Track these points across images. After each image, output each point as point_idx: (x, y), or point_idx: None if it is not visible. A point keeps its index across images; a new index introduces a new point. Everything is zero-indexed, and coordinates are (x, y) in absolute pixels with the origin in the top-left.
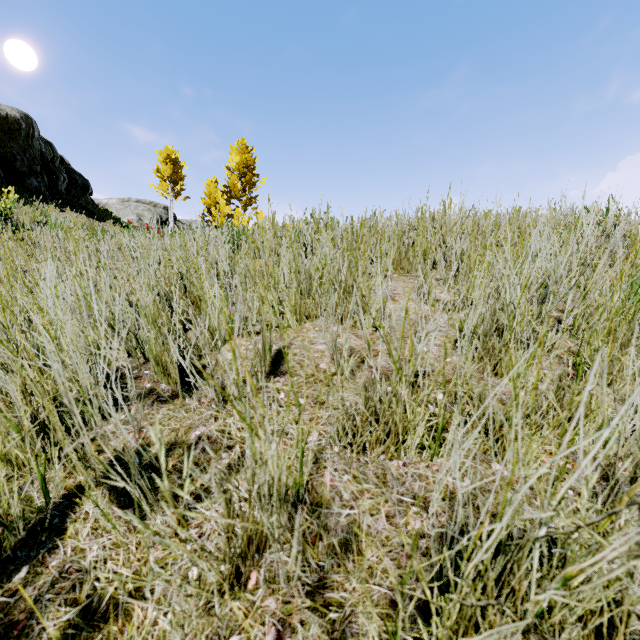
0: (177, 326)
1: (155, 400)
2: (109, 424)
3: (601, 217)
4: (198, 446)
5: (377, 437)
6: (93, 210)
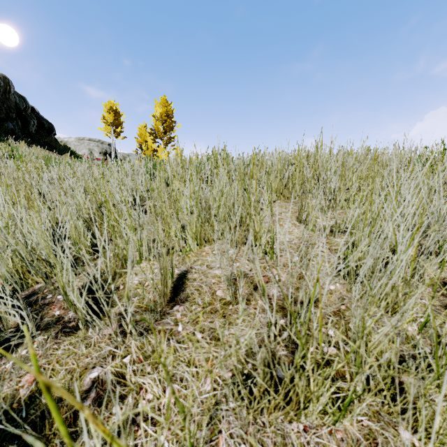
0: (68, 271)
1: (59, 331)
2: (8, 361)
3: (439, 155)
4: (90, 395)
5: (276, 404)
6: (55, 146)
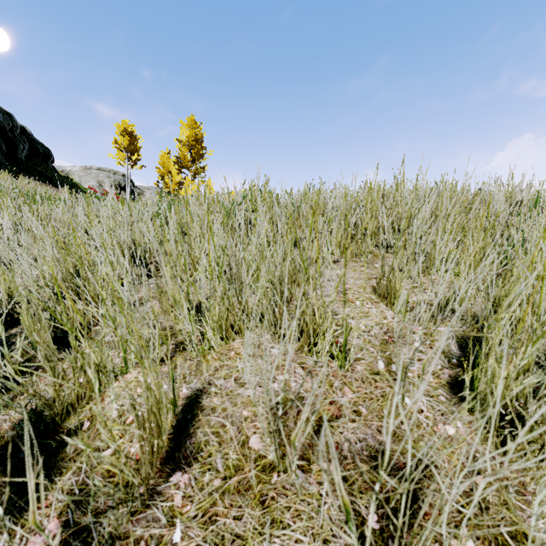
0: None
1: None
2: None
3: None
4: None
5: None
6: (51, 177)
